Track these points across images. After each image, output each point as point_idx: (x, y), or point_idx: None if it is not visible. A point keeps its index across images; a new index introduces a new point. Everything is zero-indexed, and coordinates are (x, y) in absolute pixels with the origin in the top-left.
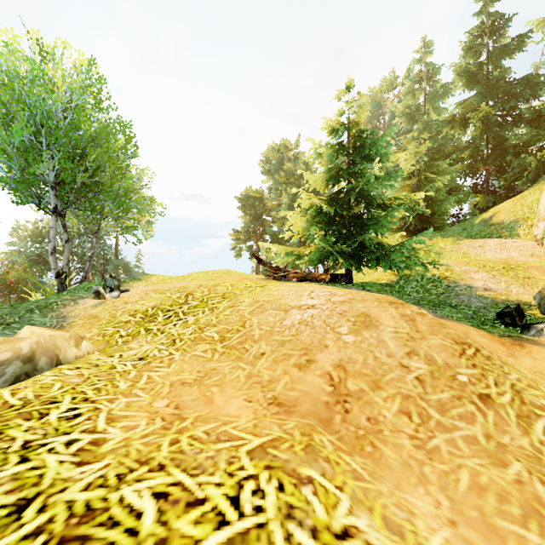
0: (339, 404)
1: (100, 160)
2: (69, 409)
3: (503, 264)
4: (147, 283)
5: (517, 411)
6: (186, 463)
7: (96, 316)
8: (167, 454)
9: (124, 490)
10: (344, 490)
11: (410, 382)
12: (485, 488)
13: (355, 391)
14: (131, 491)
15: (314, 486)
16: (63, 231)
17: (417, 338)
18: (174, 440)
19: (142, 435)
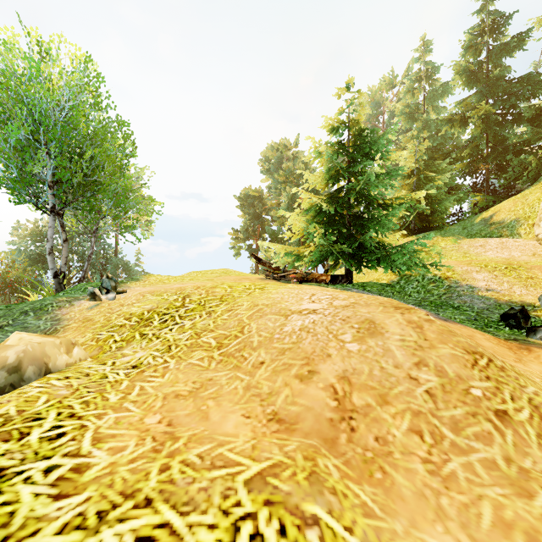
0: (344, 421)
1: (98, 159)
2: (53, 427)
3: (505, 264)
4: (145, 284)
5: (537, 430)
6: (176, 497)
7: (91, 319)
8: (155, 484)
9: (104, 533)
10: (354, 531)
11: (420, 396)
12: (511, 525)
13: (361, 406)
14: (112, 535)
15: (320, 529)
16: (61, 230)
17: (426, 347)
18: (164, 466)
19: (130, 459)
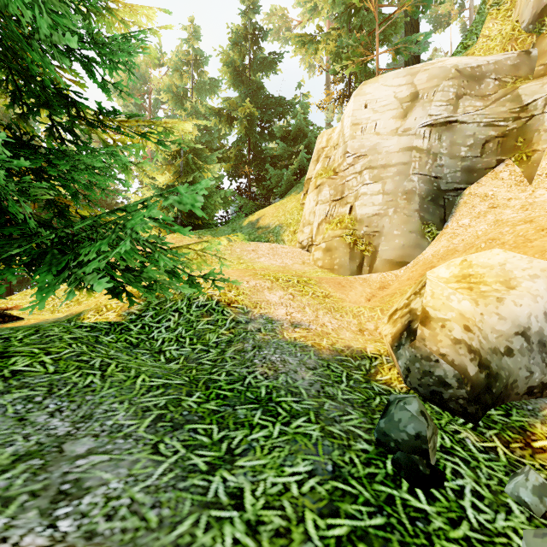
0: None
1: None
2: None
3: (294, 275)
4: None
5: None
6: None
7: None
8: None
9: None
10: None
11: None
12: None
13: None
14: None
15: None
16: None
17: None
18: None
19: None
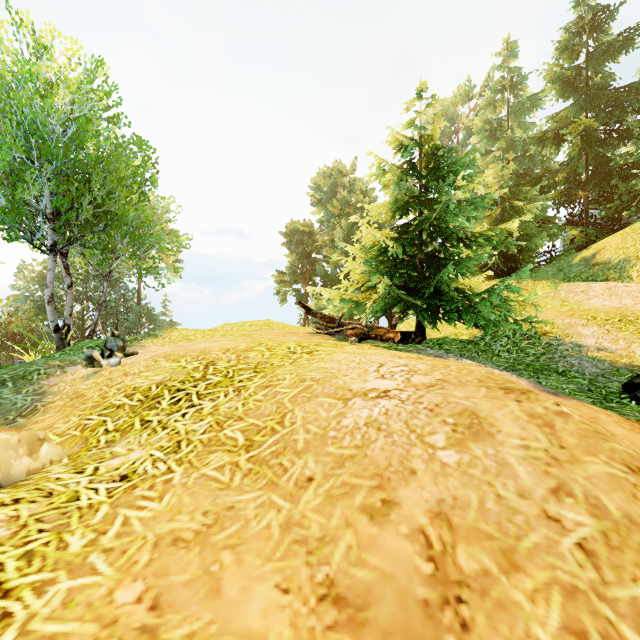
0: (448, 606)
1: (108, 185)
2: None
3: (618, 315)
4: (164, 342)
5: None
6: None
7: (82, 394)
8: None
9: None
10: None
11: (570, 555)
12: None
13: (474, 574)
14: None
15: None
16: (65, 273)
17: (564, 460)
18: None
19: None
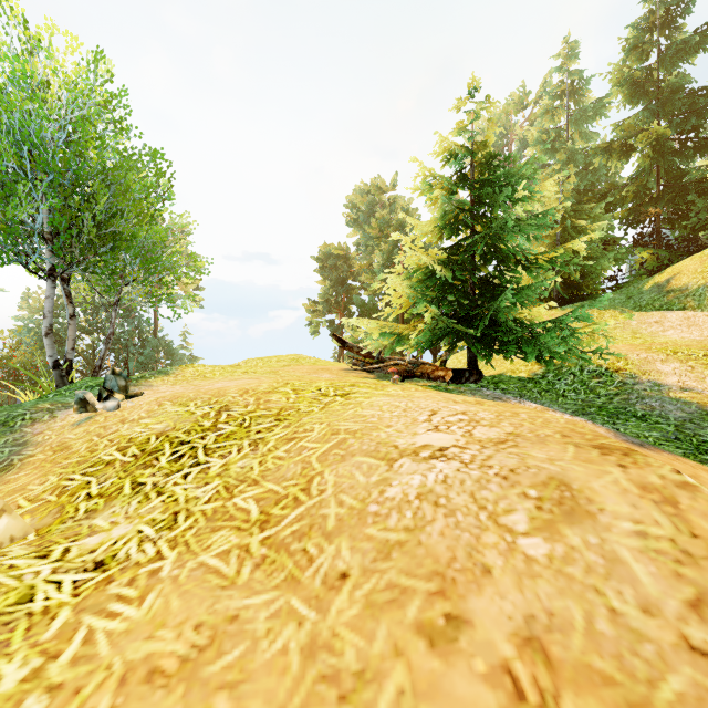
0: None
1: (114, 201)
2: None
3: (703, 349)
4: (176, 380)
5: None
6: None
7: (68, 446)
8: None
9: None
10: None
11: None
12: None
13: None
14: None
15: None
16: (67, 302)
17: (701, 556)
18: None
19: None
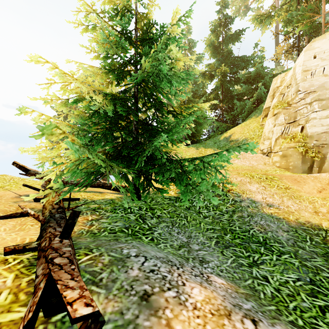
0: None
1: None
2: None
3: (263, 174)
4: None
5: None
6: None
7: None
8: None
9: None
10: None
11: None
12: None
13: None
14: None
15: None
16: None
17: None
18: None
19: None
